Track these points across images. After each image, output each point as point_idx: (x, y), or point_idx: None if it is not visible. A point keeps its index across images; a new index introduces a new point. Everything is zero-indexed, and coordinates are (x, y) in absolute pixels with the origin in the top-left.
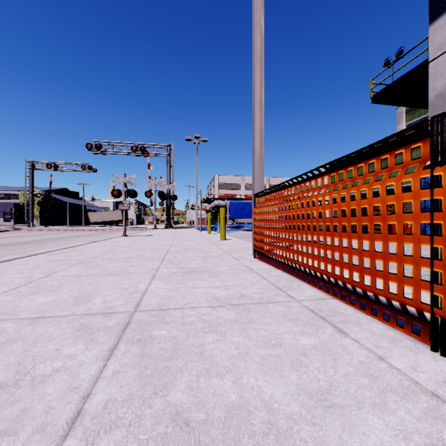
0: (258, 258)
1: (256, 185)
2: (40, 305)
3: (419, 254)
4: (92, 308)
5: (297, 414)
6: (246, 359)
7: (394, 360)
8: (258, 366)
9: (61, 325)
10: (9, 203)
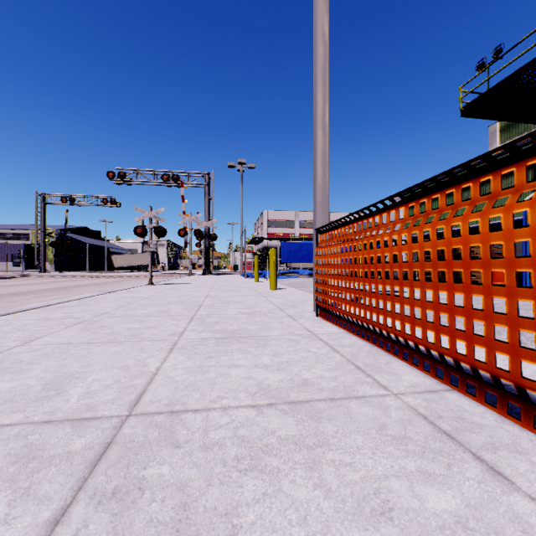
0: (321, 317)
1: (318, 217)
2: None
3: None
4: (61, 407)
5: None
6: None
7: None
8: None
9: None
10: (18, 244)
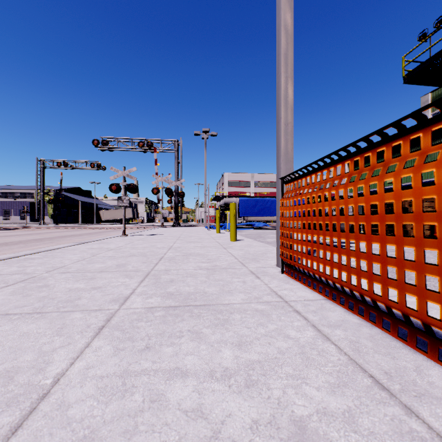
0: (287, 274)
1: (282, 166)
2: None
3: None
4: None
5: None
6: None
7: None
8: None
9: None
10: (25, 201)
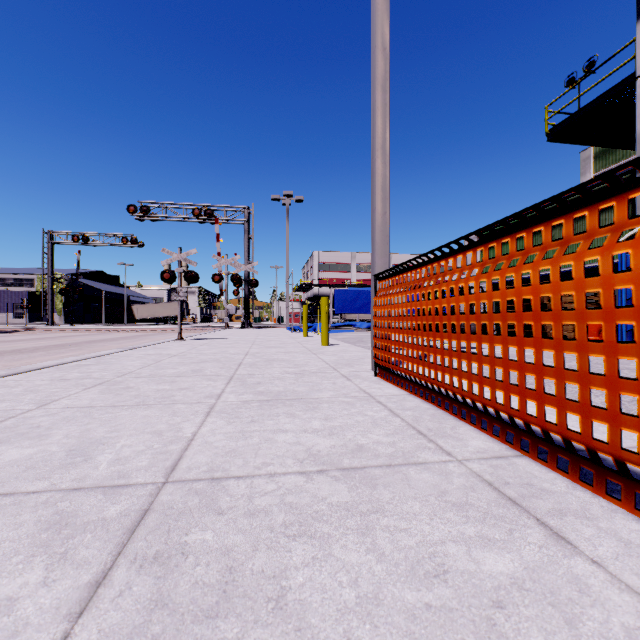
0: (380, 377)
1: (376, 260)
2: (0, 467)
3: None
4: (90, 474)
5: None
6: (375, 620)
7: None
8: None
9: (19, 516)
10: (21, 291)
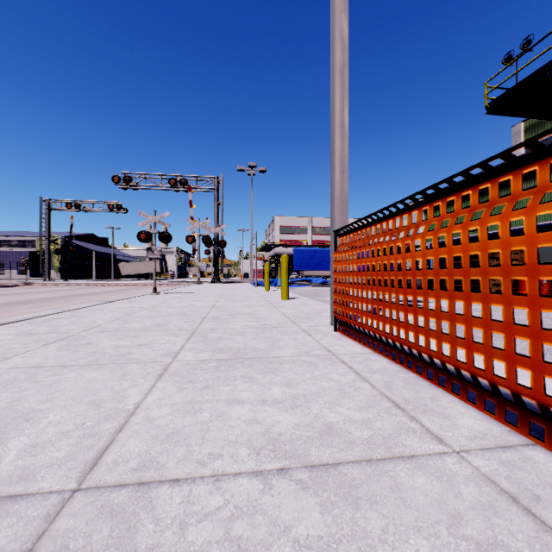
0: (341, 332)
1: (336, 217)
2: None
3: None
4: None
5: None
6: None
7: None
8: None
9: None
10: (24, 251)
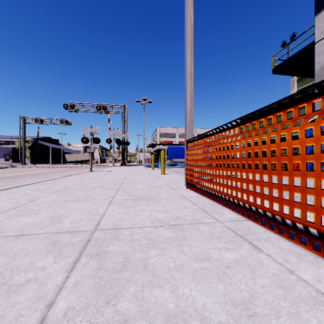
0: (189, 188)
1: (187, 133)
2: (22, 225)
3: (319, 186)
4: (62, 227)
5: (226, 323)
6: (181, 272)
7: (301, 273)
8: (191, 277)
9: (37, 242)
10: (8, 147)
